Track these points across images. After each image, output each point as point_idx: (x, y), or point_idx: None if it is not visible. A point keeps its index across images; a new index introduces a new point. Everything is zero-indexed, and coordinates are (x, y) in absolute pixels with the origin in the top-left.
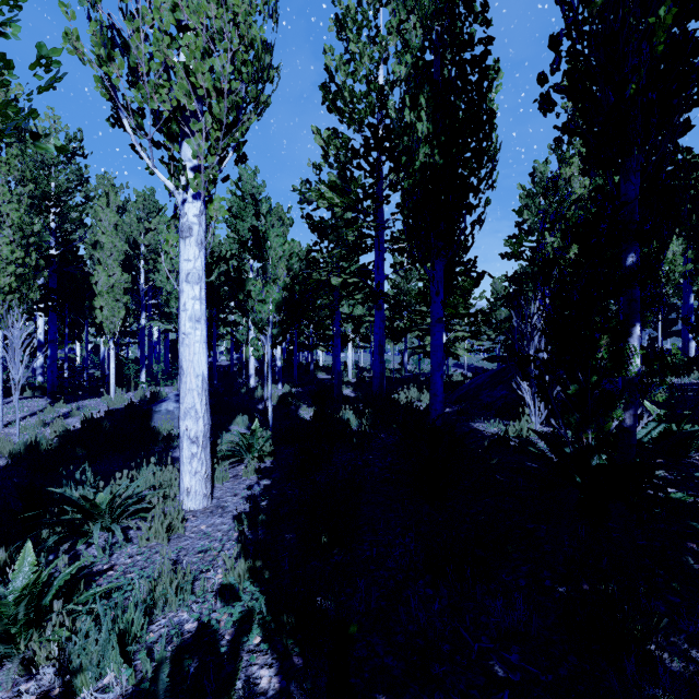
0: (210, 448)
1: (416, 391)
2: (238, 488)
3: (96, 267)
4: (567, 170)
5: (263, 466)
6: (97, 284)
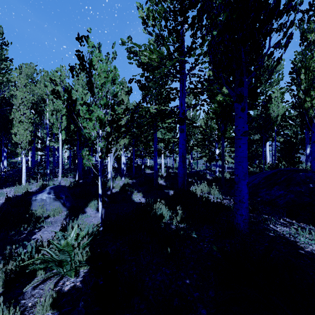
0: None
1: (206, 186)
2: None
3: (13, 109)
4: (312, 35)
5: (72, 285)
6: (13, 120)
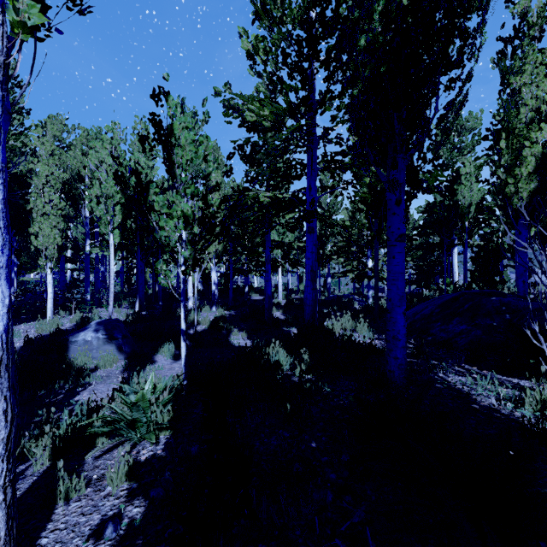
0: (6, 476)
1: (350, 319)
2: (82, 529)
3: (32, 194)
4: (517, 80)
5: (151, 454)
6: (33, 211)
